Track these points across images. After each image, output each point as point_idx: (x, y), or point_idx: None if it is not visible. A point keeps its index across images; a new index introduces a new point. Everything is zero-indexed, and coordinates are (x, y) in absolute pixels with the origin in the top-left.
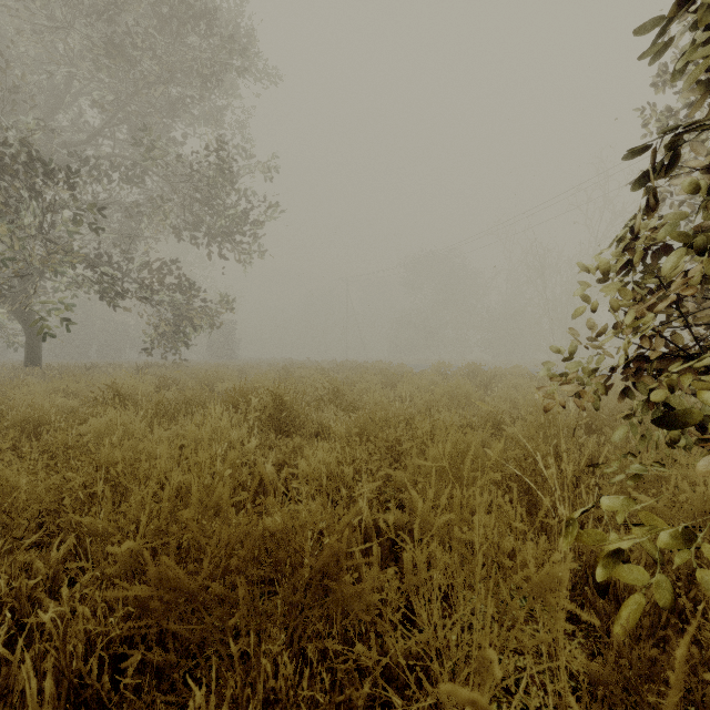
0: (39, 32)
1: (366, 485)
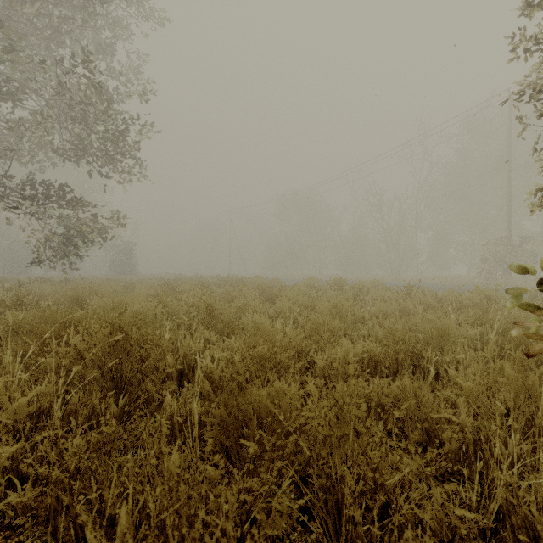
0: None
1: None
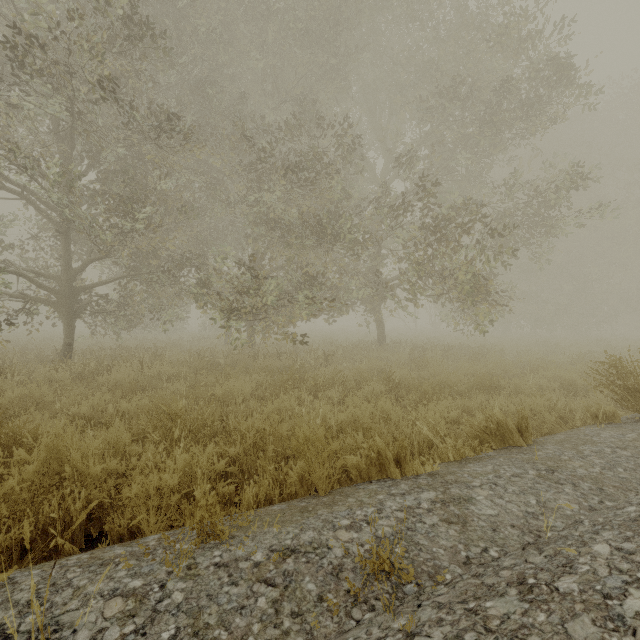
0: None
1: None
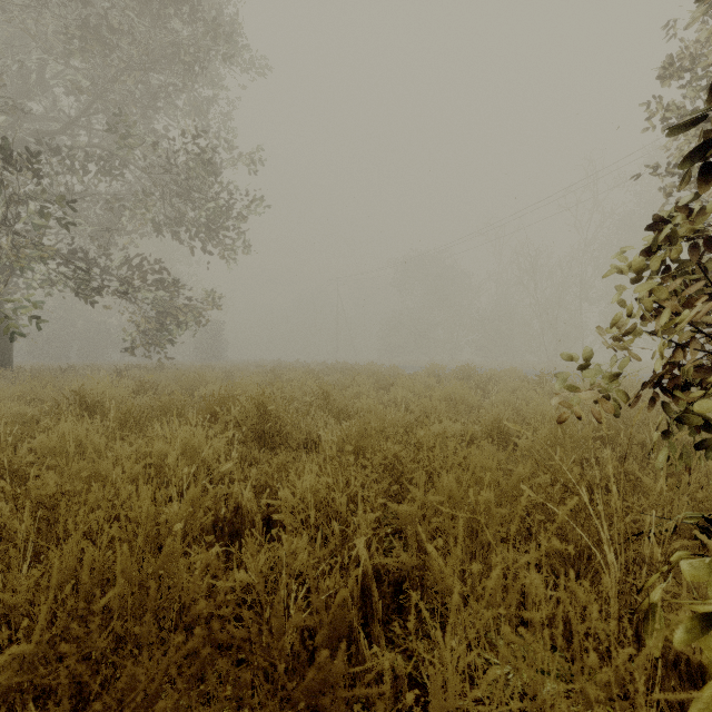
0: (9, 13)
1: (363, 516)
